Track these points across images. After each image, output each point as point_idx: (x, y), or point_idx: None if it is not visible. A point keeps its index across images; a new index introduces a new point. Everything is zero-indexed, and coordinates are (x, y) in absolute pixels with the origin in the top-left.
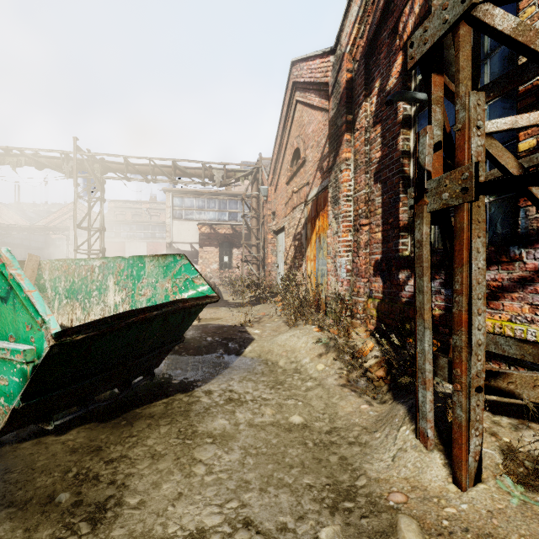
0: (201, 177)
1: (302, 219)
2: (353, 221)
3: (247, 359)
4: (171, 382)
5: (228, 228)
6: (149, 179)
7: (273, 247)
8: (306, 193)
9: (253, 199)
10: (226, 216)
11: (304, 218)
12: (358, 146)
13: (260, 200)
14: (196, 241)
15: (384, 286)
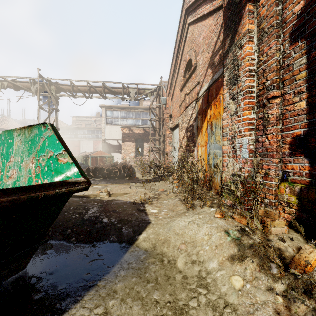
0: (122, 94)
1: (193, 114)
2: (256, 98)
3: (139, 250)
4: (29, 298)
5: (141, 130)
6: (87, 96)
7: (170, 139)
8: (197, 91)
9: (156, 108)
10: (140, 122)
11: (195, 112)
12: (264, 12)
13: (161, 109)
14: (121, 138)
15: (313, 168)
